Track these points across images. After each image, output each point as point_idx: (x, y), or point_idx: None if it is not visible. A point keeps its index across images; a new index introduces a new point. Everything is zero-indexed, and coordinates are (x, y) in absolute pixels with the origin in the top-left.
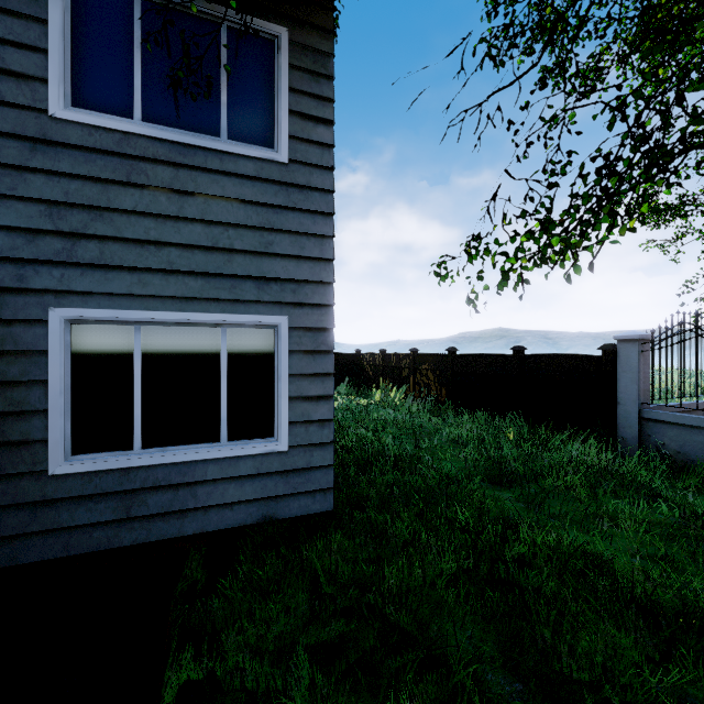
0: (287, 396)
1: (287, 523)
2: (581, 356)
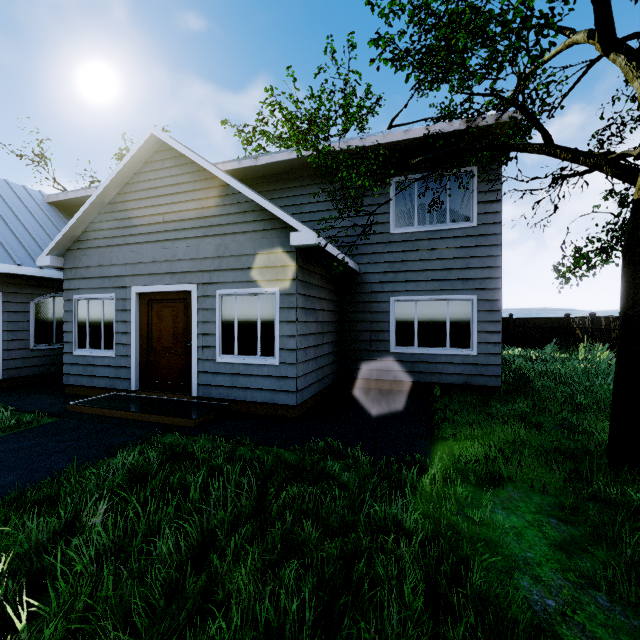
0: (476, 330)
1: (476, 387)
2: None
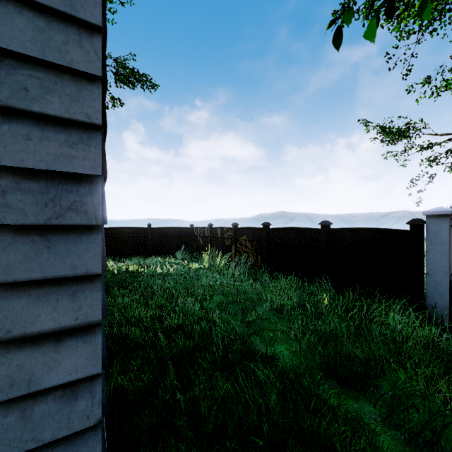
0: None
1: None
2: (387, 230)
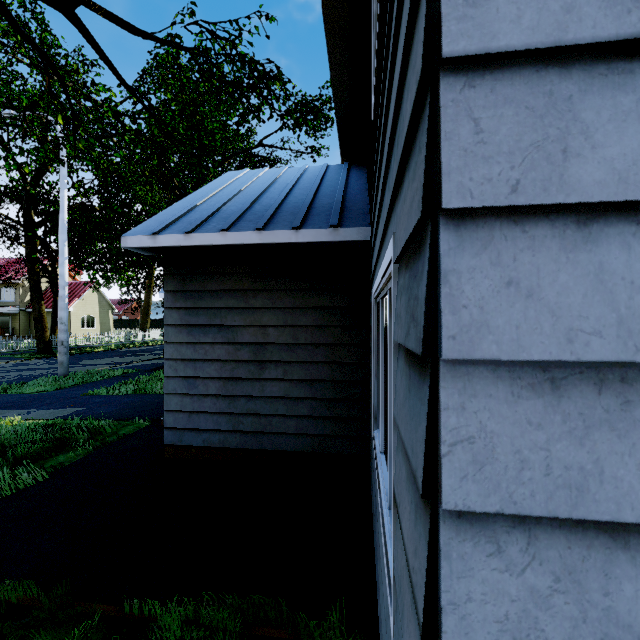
0: (393, 483)
1: None
2: None
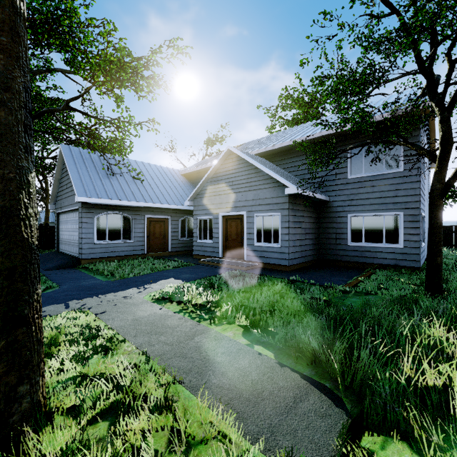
0: (402, 233)
1: (403, 267)
2: None
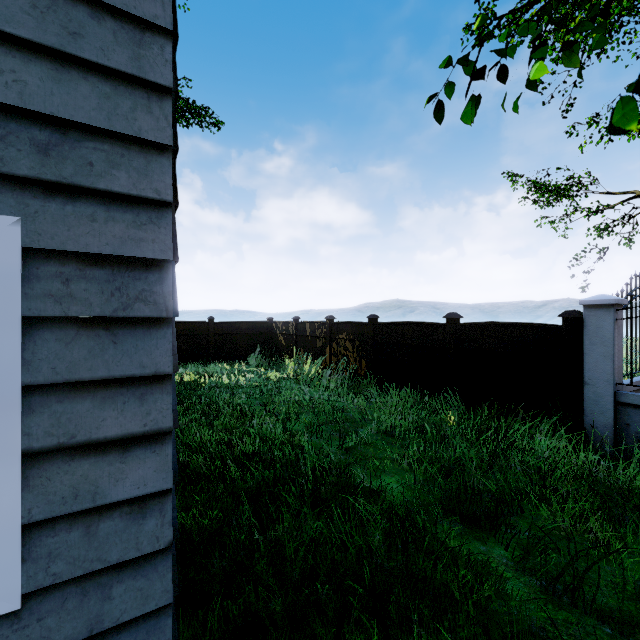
0: (17, 450)
1: None
2: (533, 326)
